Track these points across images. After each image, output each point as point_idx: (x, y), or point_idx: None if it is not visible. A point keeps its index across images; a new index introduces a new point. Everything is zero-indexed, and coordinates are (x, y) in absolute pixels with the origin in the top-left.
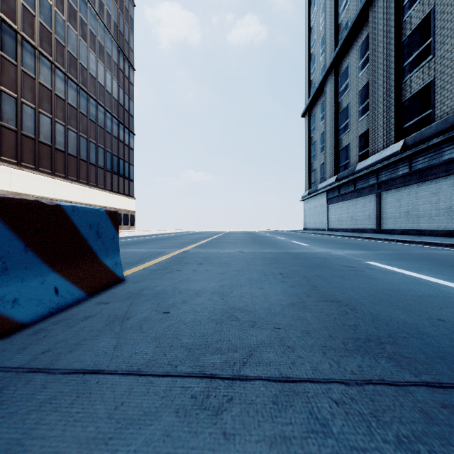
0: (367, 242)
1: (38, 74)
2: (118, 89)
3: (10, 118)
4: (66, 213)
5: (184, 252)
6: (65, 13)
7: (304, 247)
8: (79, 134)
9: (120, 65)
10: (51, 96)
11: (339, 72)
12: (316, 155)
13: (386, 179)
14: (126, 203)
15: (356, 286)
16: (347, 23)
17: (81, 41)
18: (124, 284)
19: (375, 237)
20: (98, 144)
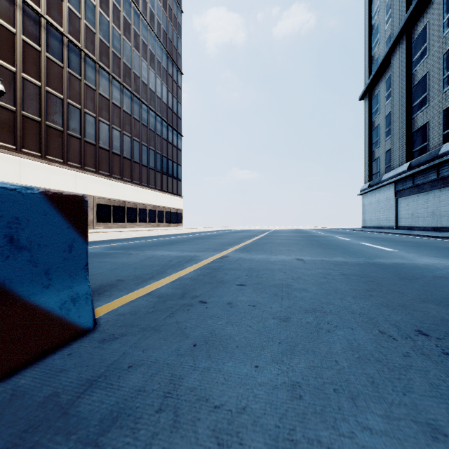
0: None
1: (98, 86)
2: (167, 93)
3: (76, 127)
4: None
5: (222, 259)
6: (121, 28)
7: (391, 253)
8: (133, 138)
9: (169, 70)
10: (109, 104)
11: (412, 37)
12: (379, 141)
13: None
14: (174, 201)
15: None
16: None
17: (135, 52)
18: (79, 345)
19: None
20: (149, 146)
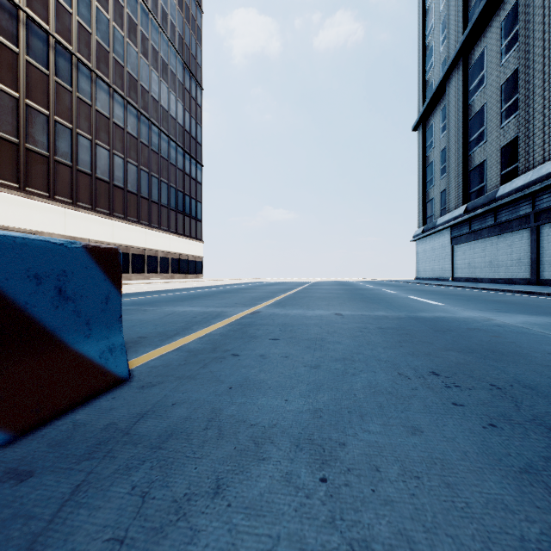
0: (533, 299)
1: (95, 101)
2: (184, 112)
3: (65, 151)
4: None
5: (253, 315)
6: (124, 28)
7: (436, 307)
8: (140, 167)
9: (186, 84)
10: (109, 124)
11: (469, 63)
12: (434, 180)
13: (550, 206)
14: (193, 247)
15: None
16: None
17: (142, 59)
18: (120, 391)
19: (541, 292)
20: (161, 178)
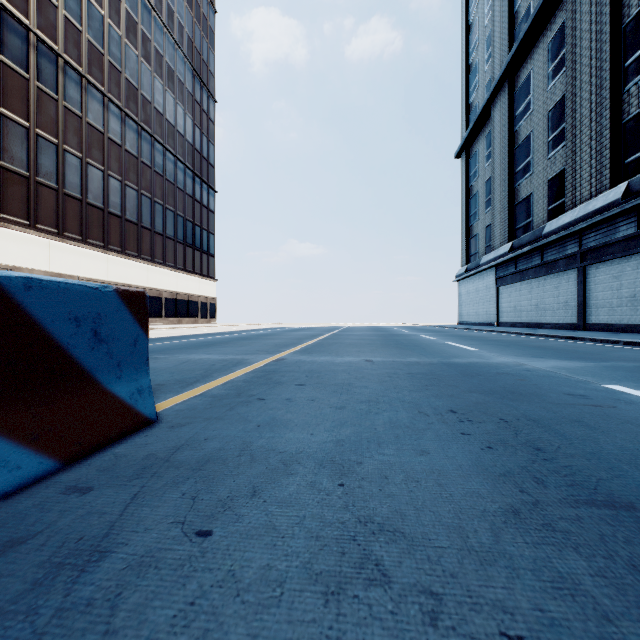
0: (574, 345)
1: (86, 111)
2: (194, 128)
3: (49, 171)
4: (6, 292)
5: (278, 362)
6: (122, 27)
7: (472, 353)
8: (141, 192)
9: (197, 95)
10: (103, 140)
11: (515, 86)
12: (479, 213)
13: (596, 246)
14: (204, 287)
15: (632, 450)
16: (529, 9)
17: (144, 64)
18: (151, 430)
19: (584, 337)
20: (166, 205)
